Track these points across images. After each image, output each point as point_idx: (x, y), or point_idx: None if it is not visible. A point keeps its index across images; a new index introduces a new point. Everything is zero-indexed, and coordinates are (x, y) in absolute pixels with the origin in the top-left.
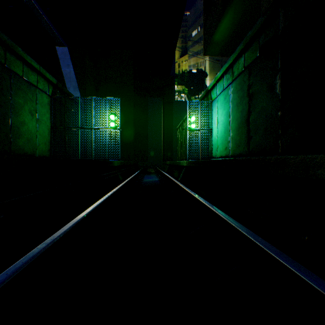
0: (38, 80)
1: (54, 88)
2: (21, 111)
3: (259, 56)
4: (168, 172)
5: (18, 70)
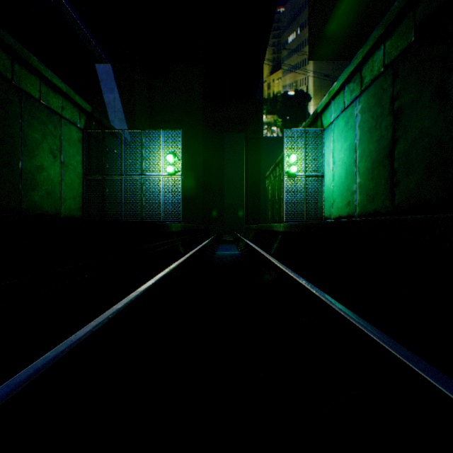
0: (64, 106)
1: (87, 118)
2: (37, 151)
3: (414, 41)
4: (253, 241)
5: (32, 90)
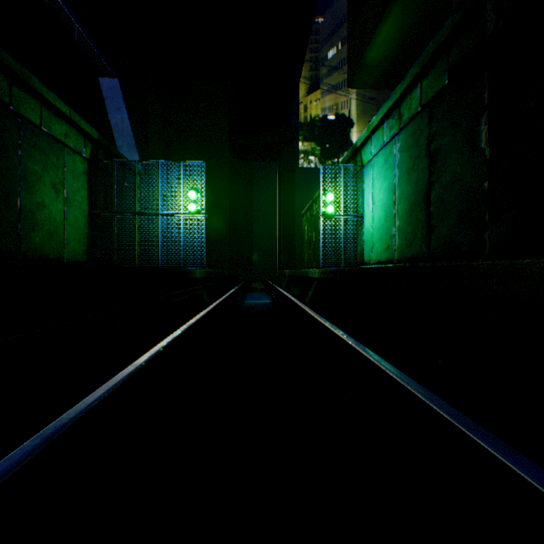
0: (68, 133)
1: (94, 147)
2: (37, 186)
3: (448, 85)
4: (287, 289)
5: (33, 115)
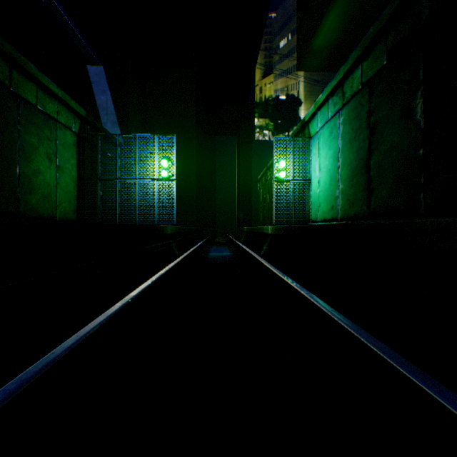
0: (59, 111)
1: (82, 123)
2: (33, 156)
3: (386, 65)
4: (245, 243)
5: (30, 96)
